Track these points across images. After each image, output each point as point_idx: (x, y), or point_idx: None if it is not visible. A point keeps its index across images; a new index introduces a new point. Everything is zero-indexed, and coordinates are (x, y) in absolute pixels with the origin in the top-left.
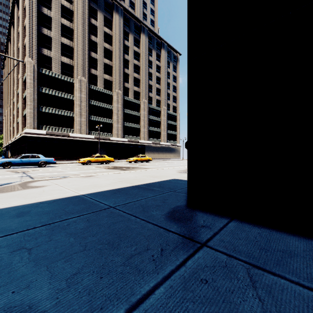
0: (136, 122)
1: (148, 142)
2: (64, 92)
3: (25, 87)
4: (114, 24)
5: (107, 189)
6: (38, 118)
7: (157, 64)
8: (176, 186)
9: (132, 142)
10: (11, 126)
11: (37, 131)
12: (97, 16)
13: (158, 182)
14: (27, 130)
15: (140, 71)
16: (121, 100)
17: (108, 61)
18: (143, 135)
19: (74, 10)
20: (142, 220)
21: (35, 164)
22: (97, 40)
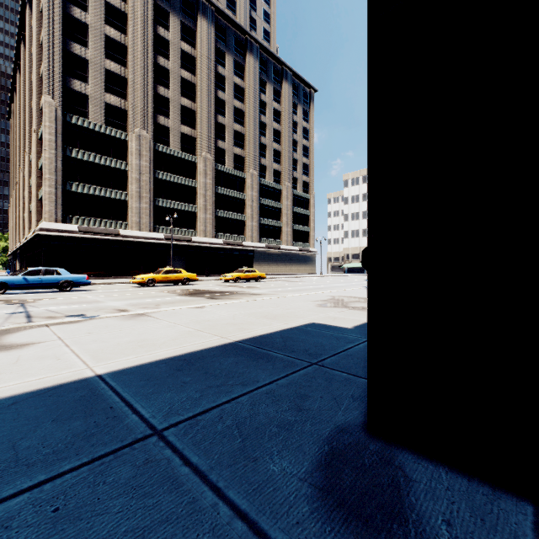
0: (237, 209)
1: (260, 244)
2: (111, 156)
3: (42, 148)
4: (199, 37)
5: (164, 354)
6: (64, 203)
7: (275, 107)
8: (320, 344)
9: (230, 244)
10: (20, 218)
11: (63, 226)
12: (168, 23)
13: (280, 333)
14: (44, 225)
15: (244, 119)
16: (211, 172)
17: (189, 103)
18: (250, 232)
19: (127, 12)
20: (235, 518)
21: (51, 285)
22: (168, 66)
